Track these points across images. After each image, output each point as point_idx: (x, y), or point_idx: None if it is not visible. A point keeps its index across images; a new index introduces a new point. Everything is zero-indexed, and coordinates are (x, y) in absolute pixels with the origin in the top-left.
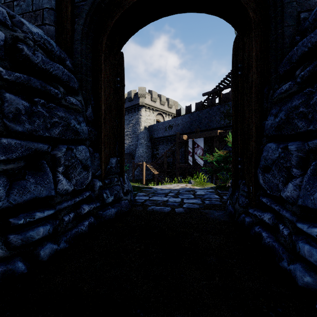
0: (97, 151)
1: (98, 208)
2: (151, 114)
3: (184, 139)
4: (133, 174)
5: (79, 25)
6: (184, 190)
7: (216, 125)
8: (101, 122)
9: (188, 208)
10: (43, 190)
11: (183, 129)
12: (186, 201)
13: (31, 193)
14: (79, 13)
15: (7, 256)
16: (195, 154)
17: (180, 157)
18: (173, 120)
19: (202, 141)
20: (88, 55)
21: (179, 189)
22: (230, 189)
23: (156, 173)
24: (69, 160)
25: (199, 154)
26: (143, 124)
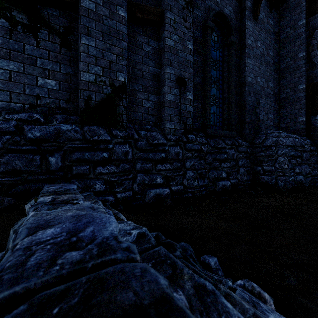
0: None
1: None
2: None
3: None
4: None
5: (315, 133)
6: None
7: None
8: None
9: None
10: (315, 173)
11: None
12: None
13: (314, 173)
14: (313, 127)
15: (313, 182)
16: None
17: None
18: None
19: None
20: (317, 139)
21: None
22: None
23: None
24: (317, 167)
25: None
26: None
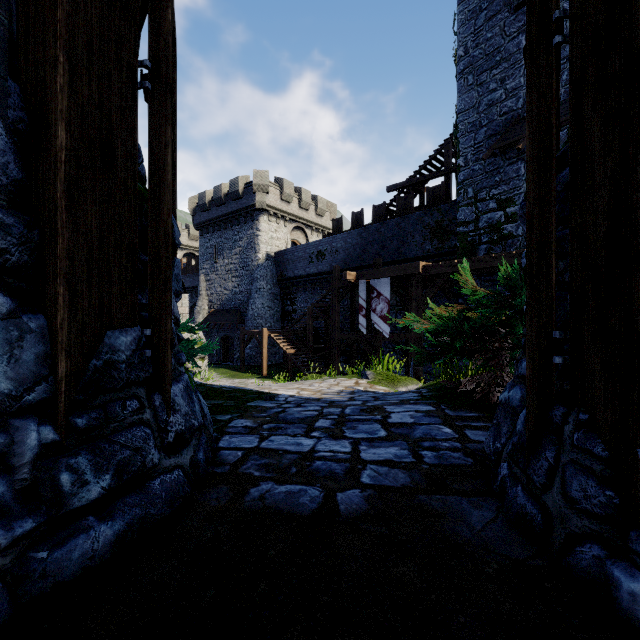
0: (39, 306)
1: (29, 537)
2: (281, 228)
3: (350, 281)
4: (242, 354)
5: None
6: (356, 409)
7: (414, 251)
8: (54, 192)
9: (378, 491)
10: None
11: (346, 259)
12: (367, 453)
13: None
14: None
15: None
16: (373, 313)
17: (341, 318)
18: (327, 240)
19: (388, 285)
20: None
21: (342, 404)
22: (507, 427)
23: (290, 351)
24: None
25: (382, 313)
26: (264, 249)
